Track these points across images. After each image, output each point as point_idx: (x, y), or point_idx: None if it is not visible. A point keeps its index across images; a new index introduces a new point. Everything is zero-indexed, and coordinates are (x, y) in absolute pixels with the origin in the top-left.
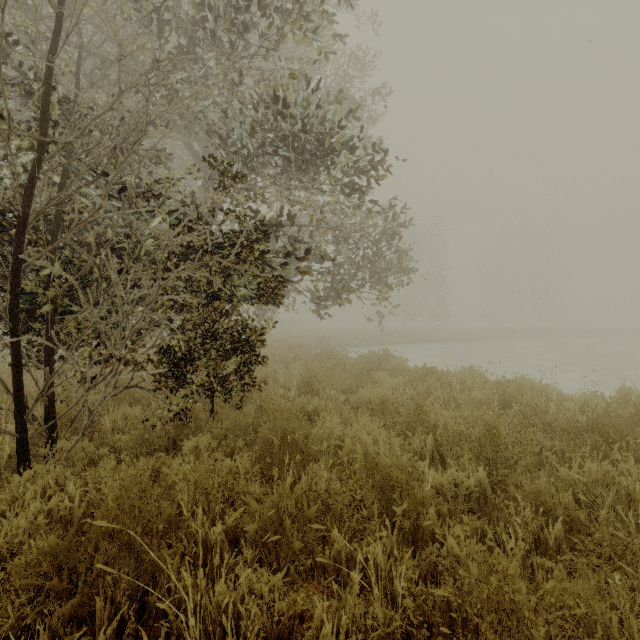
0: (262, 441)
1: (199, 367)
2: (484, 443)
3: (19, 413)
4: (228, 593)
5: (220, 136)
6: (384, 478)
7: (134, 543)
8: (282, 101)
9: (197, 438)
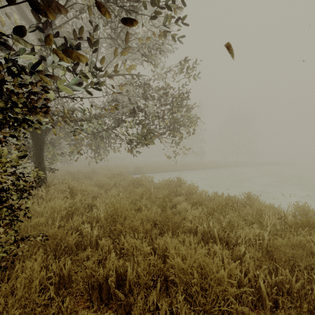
0: None
1: None
2: None
3: None
4: None
5: None
6: None
7: None
8: None
9: None
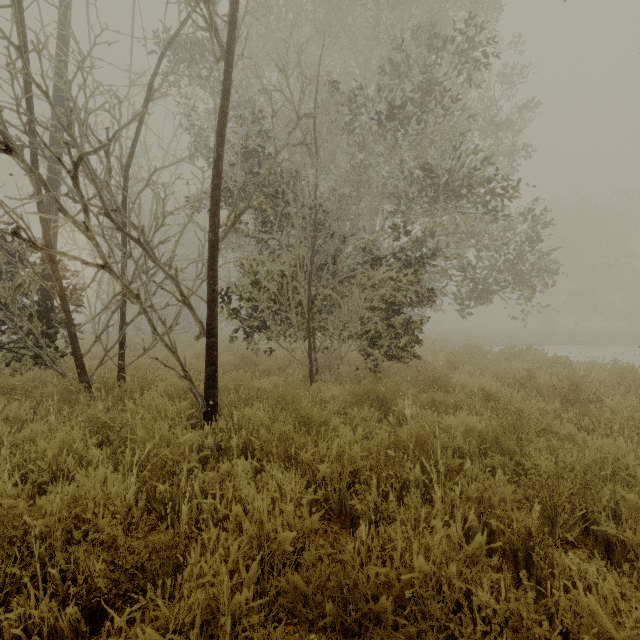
0: (423, 379)
1: (383, 343)
2: (569, 393)
3: (310, 358)
4: (416, 412)
5: (391, 202)
6: (490, 396)
7: (381, 394)
8: (432, 177)
9: (385, 380)
